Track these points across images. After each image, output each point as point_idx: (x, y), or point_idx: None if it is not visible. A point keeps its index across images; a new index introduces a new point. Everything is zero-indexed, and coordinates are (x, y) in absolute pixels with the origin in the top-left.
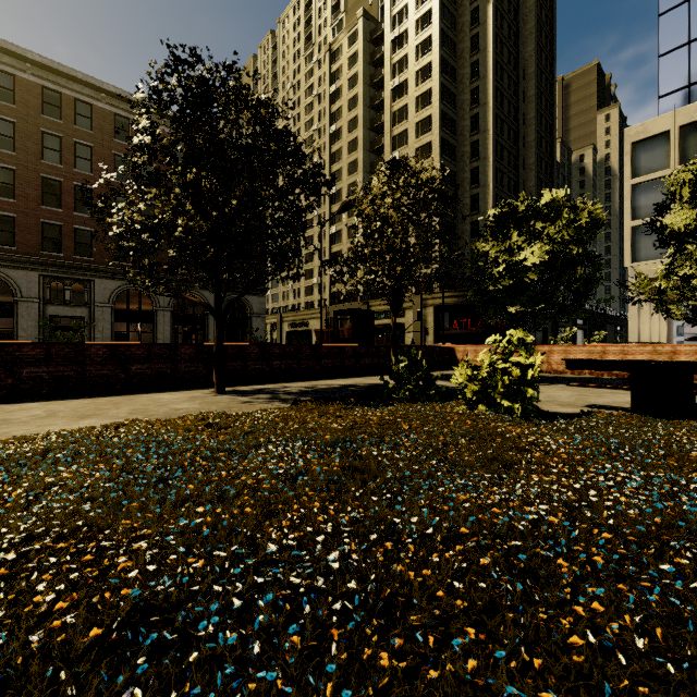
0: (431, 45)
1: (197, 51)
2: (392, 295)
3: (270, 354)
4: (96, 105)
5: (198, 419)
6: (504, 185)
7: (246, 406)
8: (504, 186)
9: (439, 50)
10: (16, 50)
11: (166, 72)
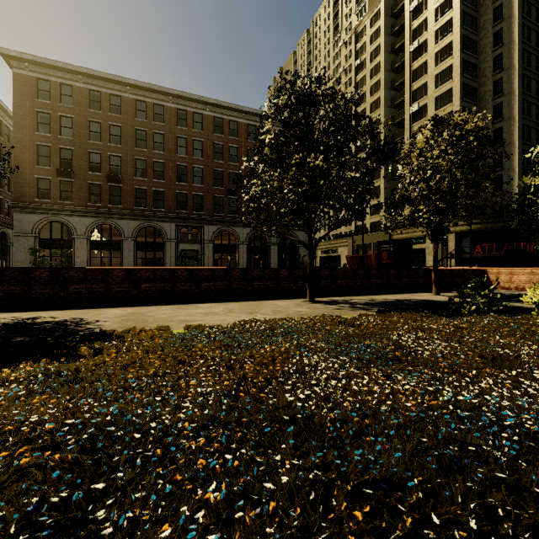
0: (451, 3)
1: (303, 74)
2: (437, 228)
3: (336, 275)
4: (204, 113)
5: (329, 318)
6: (532, 114)
7: (342, 312)
8: (532, 116)
9: (459, 6)
10: (165, 90)
11: (278, 91)
